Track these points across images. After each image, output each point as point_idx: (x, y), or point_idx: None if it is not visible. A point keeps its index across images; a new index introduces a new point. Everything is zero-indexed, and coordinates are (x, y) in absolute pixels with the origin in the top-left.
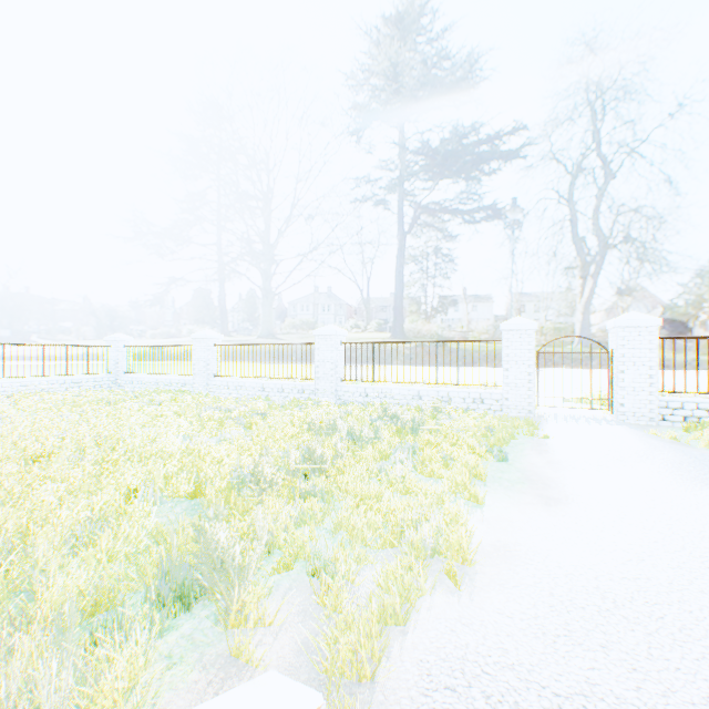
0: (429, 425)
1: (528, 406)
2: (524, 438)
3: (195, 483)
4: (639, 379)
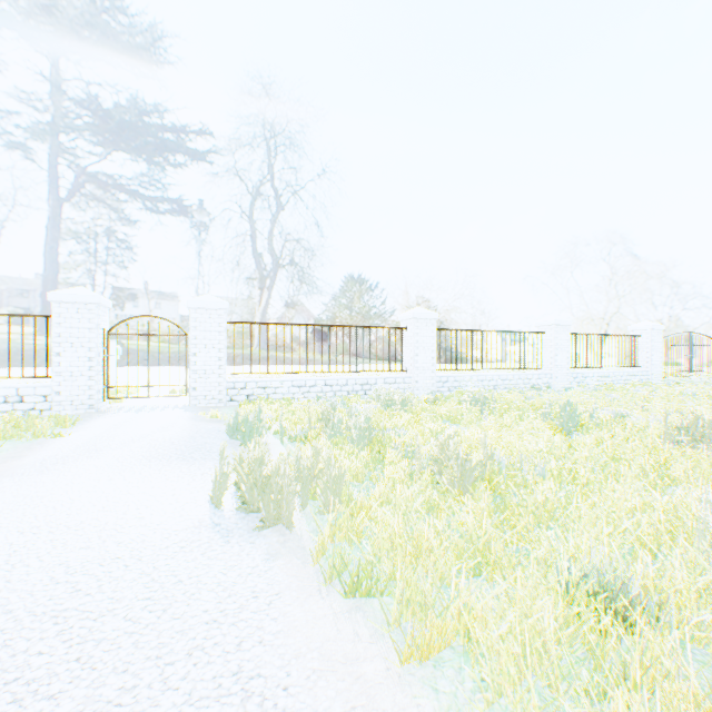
0: None
1: (91, 399)
2: (22, 442)
3: None
4: (212, 362)
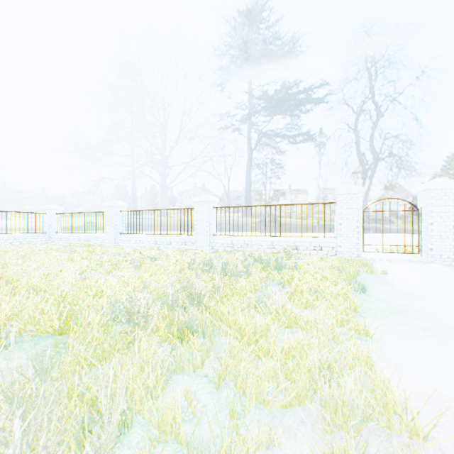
0: (288, 265)
1: (357, 251)
2: (366, 274)
3: (63, 319)
4: (445, 229)
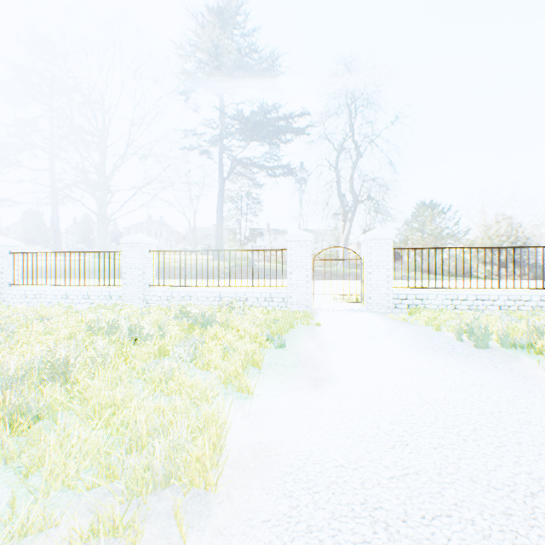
0: (221, 320)
1: (307, 301)
2: (302, 326)
3: None
4: (381, 278)
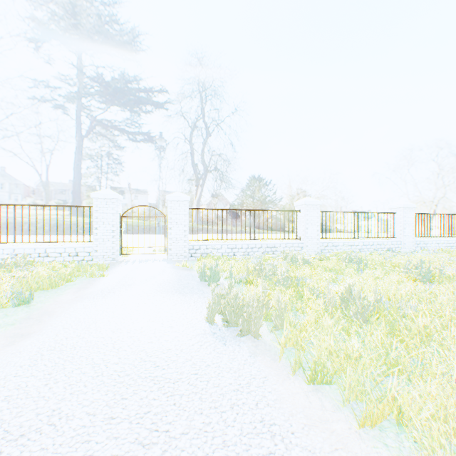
0: None
1: (113, 254)
2: (84, 279)
3: None
4: (180, 233)
